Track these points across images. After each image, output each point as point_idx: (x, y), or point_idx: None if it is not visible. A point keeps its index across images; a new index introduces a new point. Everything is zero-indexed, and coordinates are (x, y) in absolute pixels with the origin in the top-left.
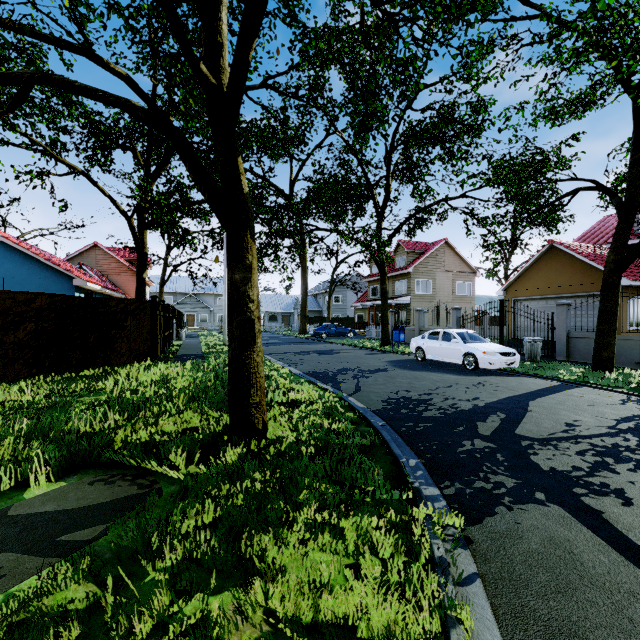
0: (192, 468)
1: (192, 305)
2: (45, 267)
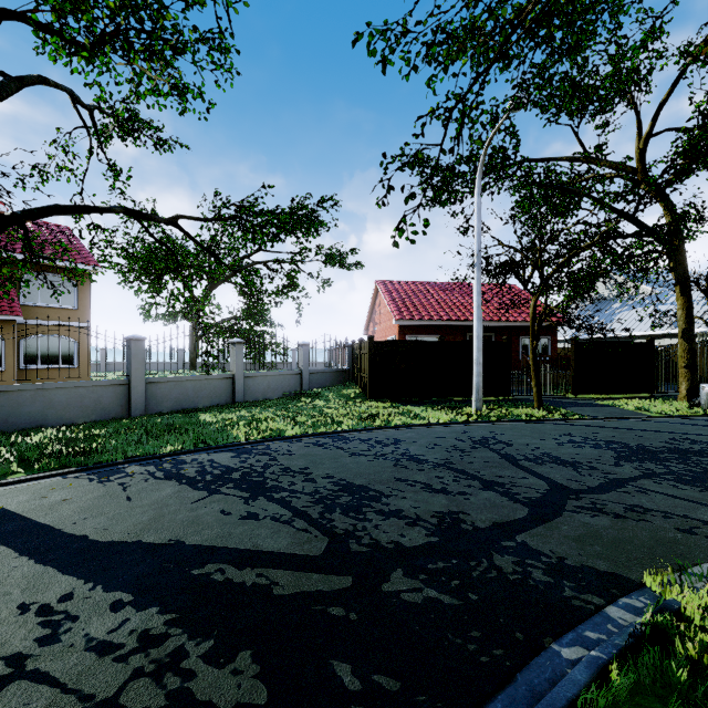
0: None
1: None
2: None
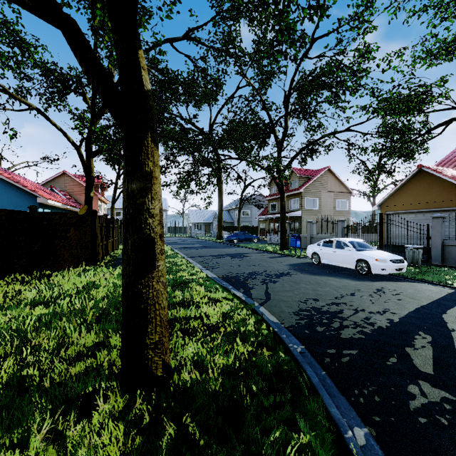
0: (55, 450)
1: None
2: (15, 188)
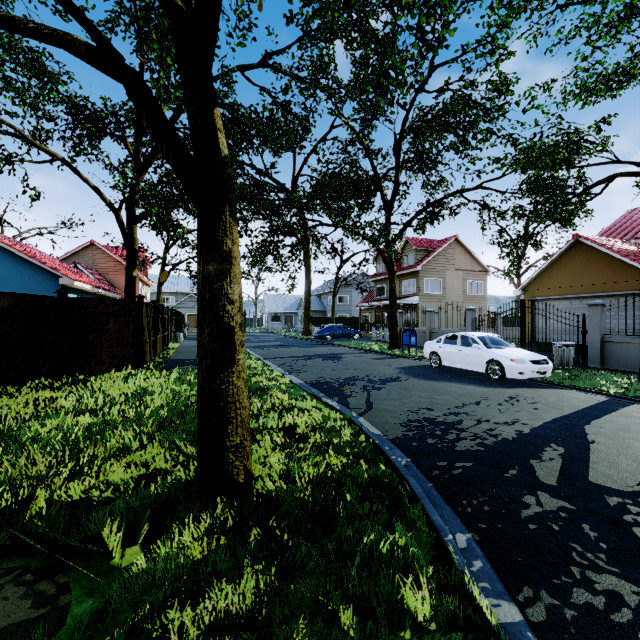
0: (134, 552)
1: (193, 305)
2: (29, 265)
